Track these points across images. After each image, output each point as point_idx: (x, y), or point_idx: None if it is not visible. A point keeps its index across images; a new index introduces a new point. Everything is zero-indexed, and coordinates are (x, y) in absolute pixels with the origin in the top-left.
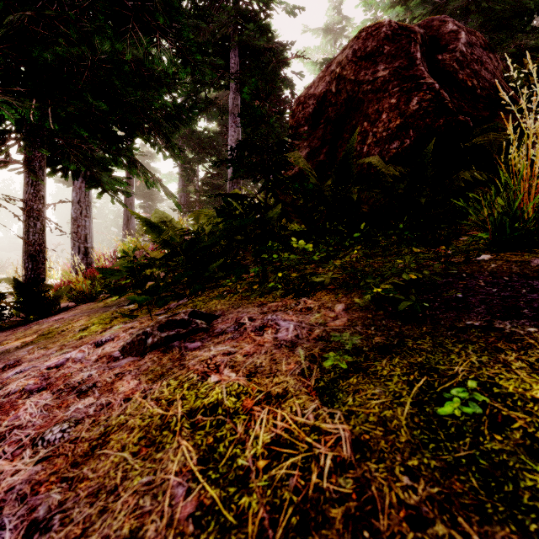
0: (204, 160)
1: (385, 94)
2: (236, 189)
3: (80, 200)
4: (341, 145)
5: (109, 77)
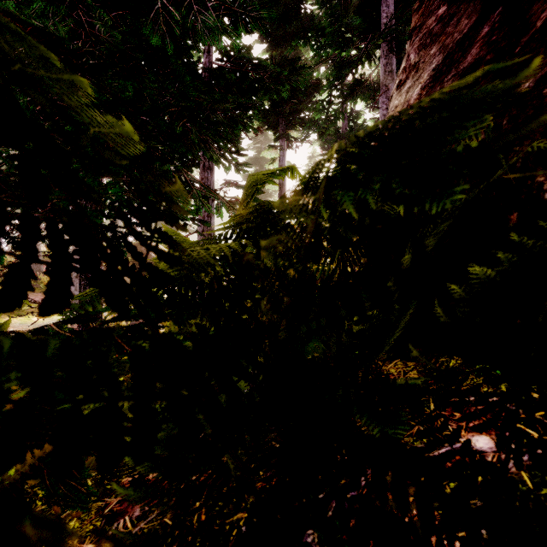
0: None
1: None
2: None
3: (203, 230)
4: None
5: None
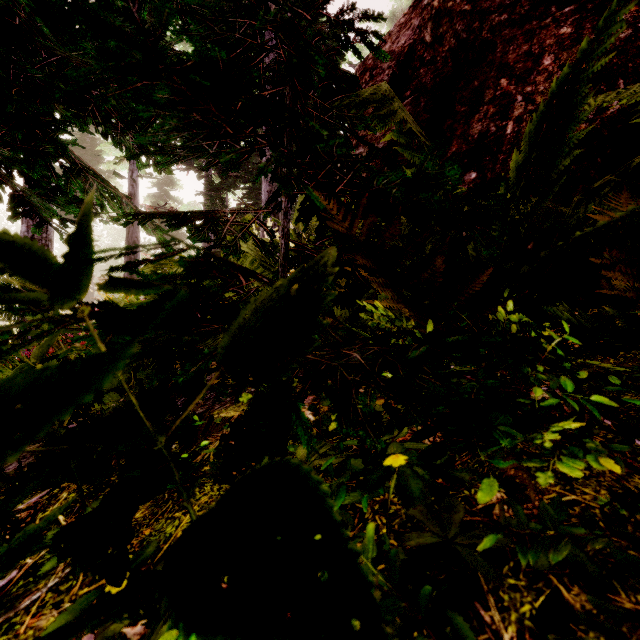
0: (234, 186)
1: (544, 21)
2: (247, 215)
3: (33, 237)
4: (452, 126)
5: (34, 20)
